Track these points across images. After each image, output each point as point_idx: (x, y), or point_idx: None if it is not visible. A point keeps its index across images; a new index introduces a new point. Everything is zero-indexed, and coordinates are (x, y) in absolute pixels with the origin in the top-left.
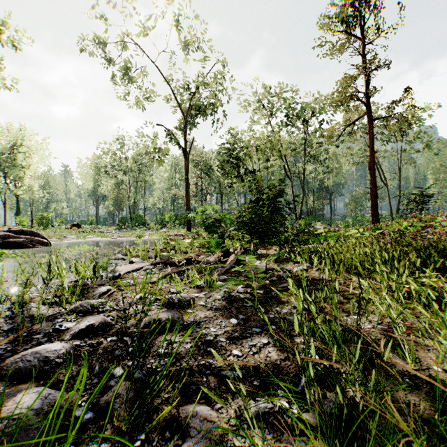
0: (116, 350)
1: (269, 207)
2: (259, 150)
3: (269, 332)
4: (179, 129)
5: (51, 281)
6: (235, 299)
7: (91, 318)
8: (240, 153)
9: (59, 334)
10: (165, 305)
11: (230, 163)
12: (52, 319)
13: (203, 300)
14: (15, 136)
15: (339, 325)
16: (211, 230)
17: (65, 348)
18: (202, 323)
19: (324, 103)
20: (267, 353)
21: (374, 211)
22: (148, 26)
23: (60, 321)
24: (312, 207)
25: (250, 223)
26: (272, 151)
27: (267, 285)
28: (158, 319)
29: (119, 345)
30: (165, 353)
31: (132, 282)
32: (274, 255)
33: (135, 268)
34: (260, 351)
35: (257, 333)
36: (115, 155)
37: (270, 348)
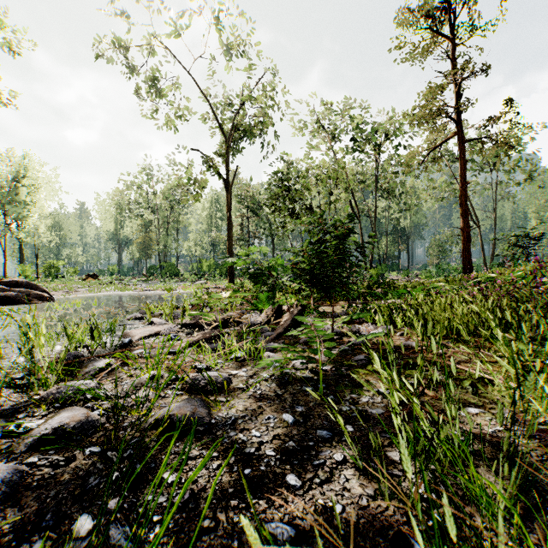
0: (91, 477)
1: (337, 249)
2: (320, 181)
3: (343, 437)
4: (220, 155)
5: (34, 350)
6: (290, 380)
7: (65, 413)
8: (296, 186)
9: (12, 441)
10: (187, 389)
11: (283, 198)
12: (10, 413)
13: (243, 381)
14: (18, 166)
15: (452, 424)
16: (258, 280)
17: (1, 475)
18: (239, 420)
19: (401, 123)
20: (343, 480)
21: (466, 257)
22: (180, 26)
23: (22, 417)
24: (385, 253)
25: (310, 271)
26: (336, 182)
27: (335, 357)
28: (169, 416)
29: (98, 466)
30: (172, 482)
31: (146, 352)
32: (340, 313)
33: (154, 332)
34: (331, 477)
35: (325, 440)
36: (141, 189)
37: (348, 471)
